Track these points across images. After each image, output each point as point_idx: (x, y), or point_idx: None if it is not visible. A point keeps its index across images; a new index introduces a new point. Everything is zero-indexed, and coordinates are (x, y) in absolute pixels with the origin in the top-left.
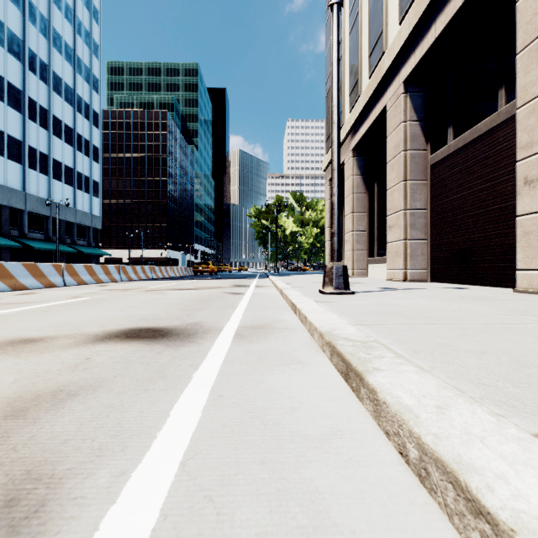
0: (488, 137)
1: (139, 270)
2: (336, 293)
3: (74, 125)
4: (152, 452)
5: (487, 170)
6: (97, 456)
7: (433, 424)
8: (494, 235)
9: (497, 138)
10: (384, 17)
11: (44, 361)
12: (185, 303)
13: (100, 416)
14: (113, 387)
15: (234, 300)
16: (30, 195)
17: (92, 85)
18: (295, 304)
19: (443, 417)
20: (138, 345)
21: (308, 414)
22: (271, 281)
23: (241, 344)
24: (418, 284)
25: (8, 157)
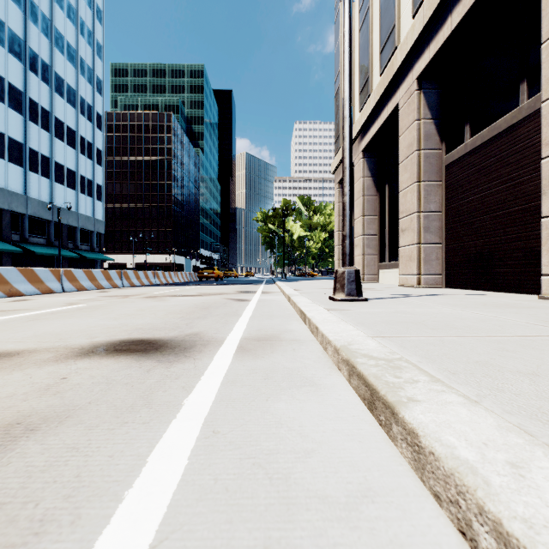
0: (509, 134)
1: (141, 275)
2: (348, 300)
3: (76, 127)
4: (112, 528)
5: (507, 169)
6: (34, 533)
7: (515, 497)
8: (515, 238)
9: (518, 135)
10: (396, 11)
11: (12, 381)
12: (186, 311)
13: (56, 463)
14: (84, 419)
15: (239, 307)
16: (32, 199)
17: (95, 86)
18: (304, 313)
19: (525, 484)
20: (126, 360)
21: (327, 460)
22: (278, 287)
23: (244, 359)
24: (433, 290)
25: (9, 160)
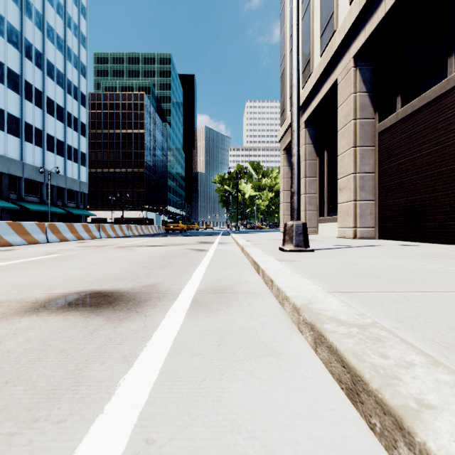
0: (437, 103)
1: (117, 228)
2: (296, 251)
3: (65, 105)
4: None
5: (435, 134)
6: None
7: None
8: (443, 195)
9: (446, 103)
10: None
11: None
12: (149, 261)
13: None
14: None
15: (198, 257)
16: (27, 164)
17: (80, 71)
18: (258, 263)
19: None
20: (74, 317)
21: None
22: (232, 238)
23: (197, 317)
24: (368, 241)
25: (8, 132)
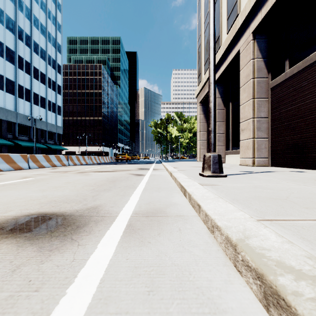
0: None
1: (81, 158)
2: (213, 176)
3: (46, 72)
4: None
5: None
6: None
7: None
8: None
9: None
10: None
11: None
12: (98, 184)
13: None
14: None
15: (136, 181)
16: (19, 114)
17: (57, 48)
18: (184, 187)
19: None
20: (7, 247)
21: None
22: (163, 165)
23: (129, 246)
24: (264, 168)
25: (6, 91)
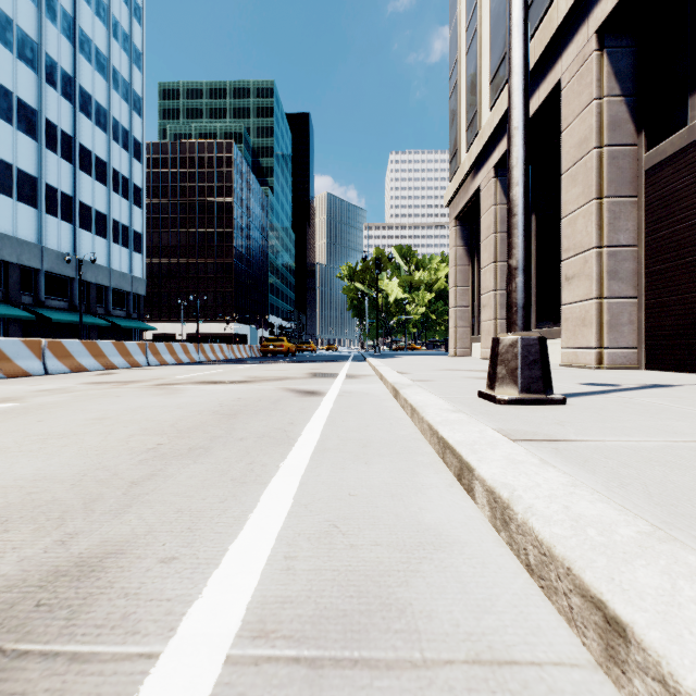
0: None
1: (178, 349)
2: (526, 402)
3: (108, 158)
4: None
5: None
6: None
7: None
8: None
9: None
10: None
11: None
12: (183, 425)
13: None
14: None
15: (299, 413)
16: (48, 249)
17: (133, 105)
18: (461, 455)
19: None
20: None
21: None
22: (370, 366)
23: None
24: (636, 375)
25: (19, 199)
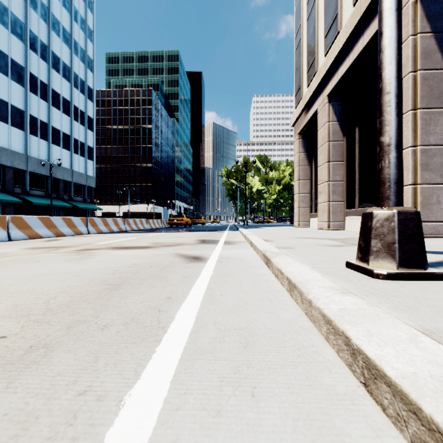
0: None
1: (110, 222)
2: (407, 277)
3: (71, 98)
4: None
5: None
6: None
7: None
8: None
9: None
10: None
11: None
12: (59, 300)
13: None
14: None
15: (180, 283)
16: (32, 157)
17: (87, 64)
18: None
19: None
20: None
21: None
22: (242, 234)
23: None
24: None
25: (12, 124)
